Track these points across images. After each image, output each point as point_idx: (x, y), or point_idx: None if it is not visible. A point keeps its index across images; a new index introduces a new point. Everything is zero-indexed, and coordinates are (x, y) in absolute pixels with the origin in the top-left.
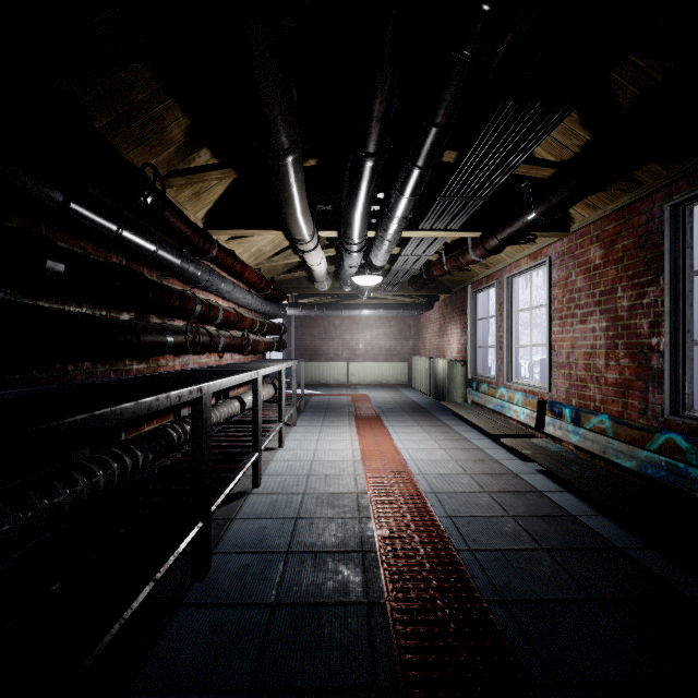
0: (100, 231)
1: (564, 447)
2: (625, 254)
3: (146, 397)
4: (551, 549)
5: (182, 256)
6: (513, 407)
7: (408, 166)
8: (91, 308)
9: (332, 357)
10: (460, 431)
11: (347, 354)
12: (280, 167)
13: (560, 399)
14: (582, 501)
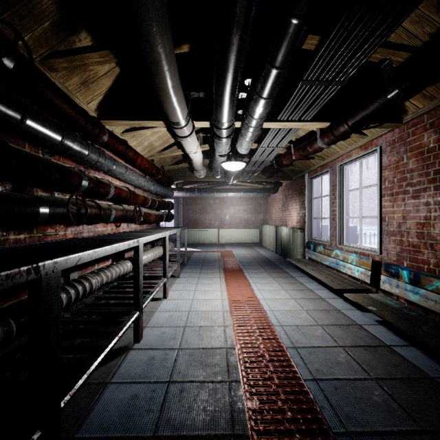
0: None
1: (401, 303)
2: None
3: None
4: (433, 431)
5: (64, 133)
6: (347, 265)
7: (284, 17)
8: None
9: (207, 225)
10: (303, 282)
11: (218, 224)
12: (137, 1)
13: (390, 261)
14: (431, 358)
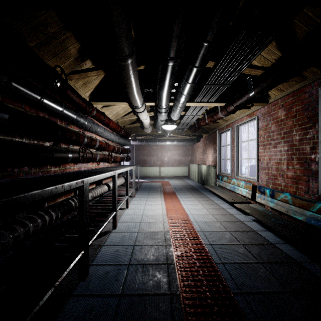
0: (31, 99)
1: (266, 208)
2: (297, 113)
3: (49, 187)
4: (263, 262)
5: (77, 114)
6: (239, 188)
7: (191, 66)
8: (28, 139)
9: (152, 164)
10: (214, 199)
11: (159, 163)
12: (125, 65)
13: (263, 185)
14: (276, 236)
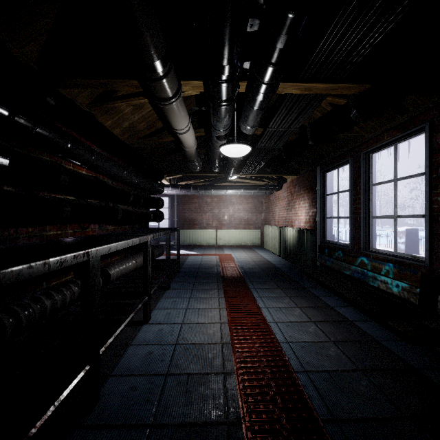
0: None
1: None
2: None
3: None
4: None
5: None
6: (380, 277)
7: None
8: None
9: (204, 225)
10: (319, 295)
11: (216, 224)
12: None
13: None
14: None
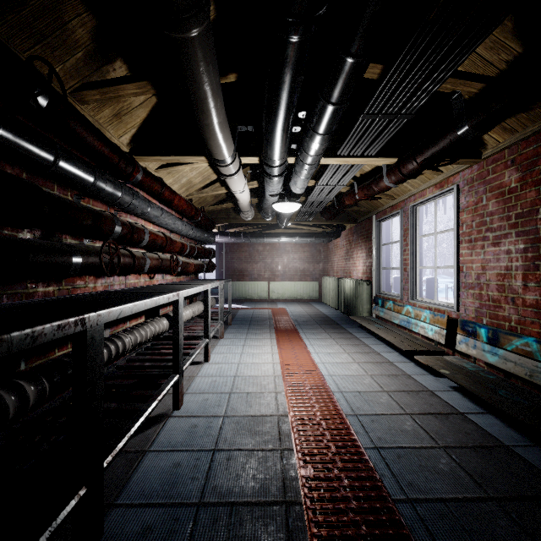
0: None
1: (479, 366)
2: None
3: None
4: (500, 498)
5: (96, 174)
6: (420, 323)
7: (339, 55)
8: None
9: (255, 277)
10: (369, 343)
11: (268, 275)
12: (185, 44)
13: (468, 318)
14: (509, 426)
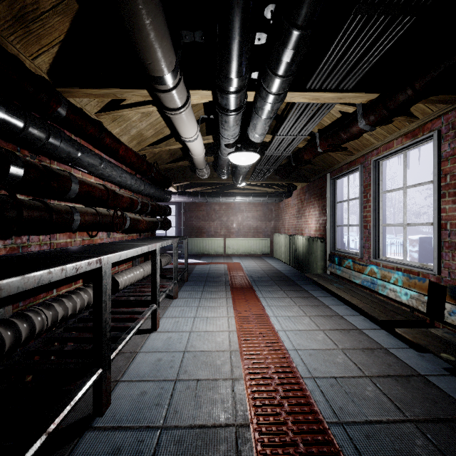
0: None
1: None
2: None
3: None
4: None
5: None
6: (389, 286)
7: None
8: None
9: (212, 234)
10: (329, 304)
11: (224, 232)
12: None
13: (455, 283)
14: None
